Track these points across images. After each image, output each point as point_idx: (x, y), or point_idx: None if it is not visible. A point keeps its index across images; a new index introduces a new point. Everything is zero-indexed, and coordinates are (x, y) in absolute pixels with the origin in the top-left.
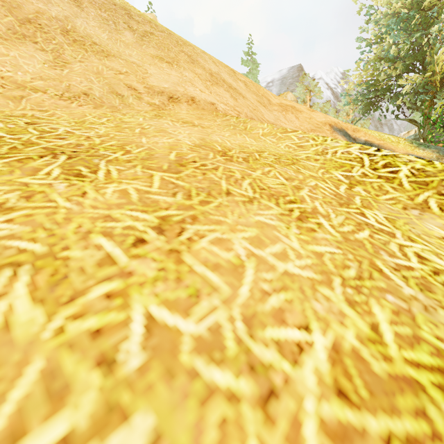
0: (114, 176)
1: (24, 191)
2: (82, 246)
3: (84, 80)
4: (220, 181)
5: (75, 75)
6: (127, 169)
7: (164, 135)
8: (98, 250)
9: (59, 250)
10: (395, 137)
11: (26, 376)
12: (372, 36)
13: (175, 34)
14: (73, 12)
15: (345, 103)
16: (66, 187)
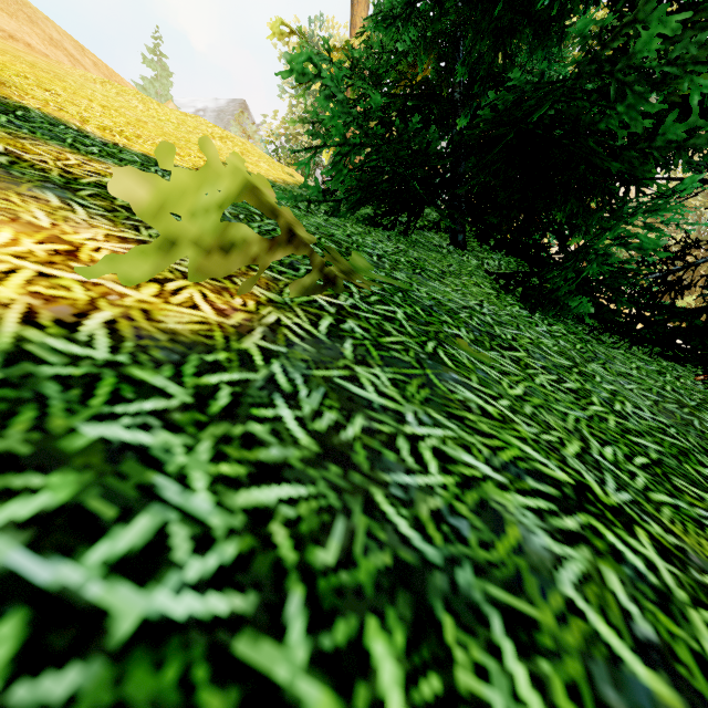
0: None
1: None
2: None
3: None
4: (31, 56)
5: None
6: None
7: (9, 44)
8: None
9: None
10: None
11: None
12: None
13: None
14: None
15: (266, 152)
16: None
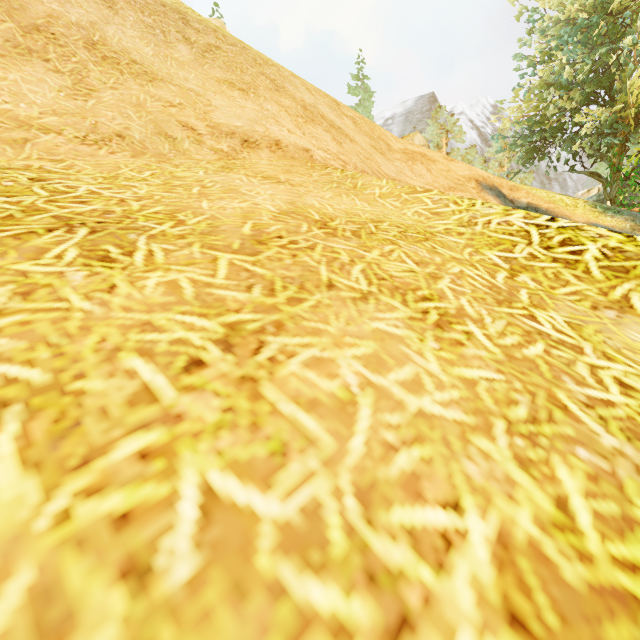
0: (158, 260)
1: (21, 284)
2: (106, 372)
3: (118, 115)
4: (318, 267)
5: (104, 108)
6: (179, 249)
7: (235, 197)
8: (130, 379)
9: (69, 380)
10: (571, 199)
11: (3, 598)
12: (537, 52)
13: (251, 48)
14: (103, 15)
15: (498, 149)
16: (86, 278)
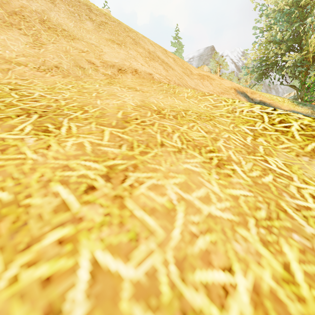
0: (73, 131)
1: (0, 145)
2: (43, 194)
3: (55, 56)
4: (155, 134)
5: (49, 53)
6: (84, 125)
7: (114, 98)
8: (55, 197)
9: (22, 198)
10: (281, 98)
11: None
12: (264, 25)
13: (123, 23)
14: (49, 7)
15: (245, 73)
16: (35, 141)
